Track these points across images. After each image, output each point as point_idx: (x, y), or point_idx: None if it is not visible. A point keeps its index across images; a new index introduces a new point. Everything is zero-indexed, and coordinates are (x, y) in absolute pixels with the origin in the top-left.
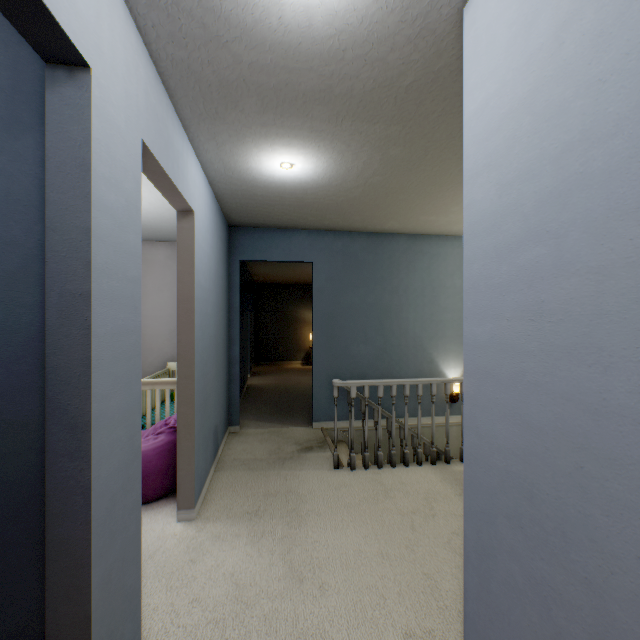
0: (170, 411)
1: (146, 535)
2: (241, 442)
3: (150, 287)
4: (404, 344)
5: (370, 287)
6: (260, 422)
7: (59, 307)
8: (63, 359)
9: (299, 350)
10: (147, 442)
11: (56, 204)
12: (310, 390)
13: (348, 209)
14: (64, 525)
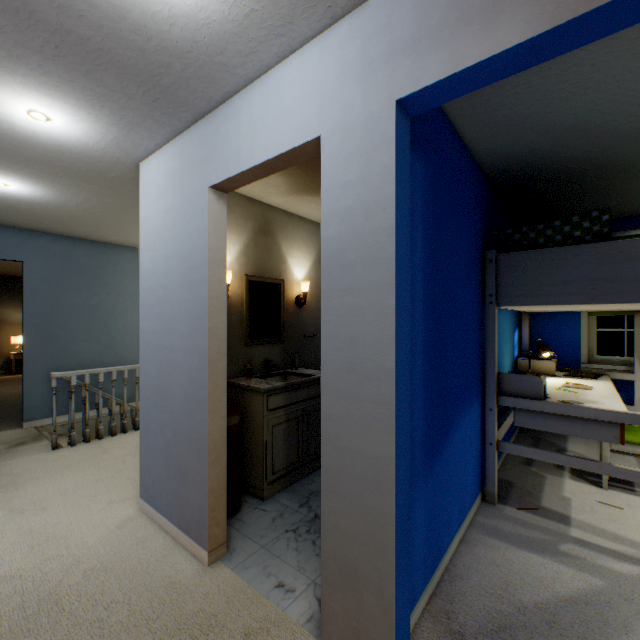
0: None
1: None
2: None
3: None
4: (130, 340)
5: (95, 290)
6: None
7: None
8: None
9: None
10: None
11: None
12: (17, 398)
13: (69, 222)
14: None
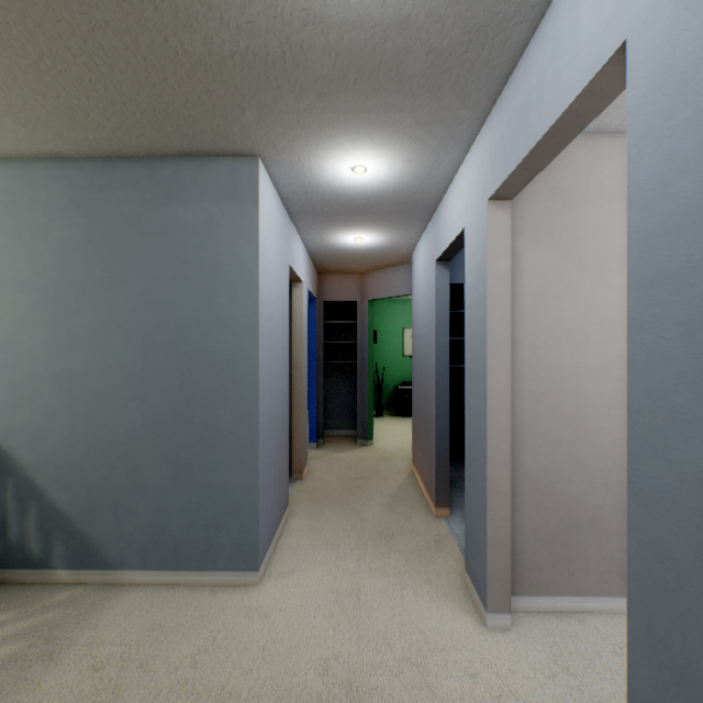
0: None
1: None
2: None
3: None
4: None
5: None
6: None
7: None
8: None
9: None
10: None
11: None
12: None
13: None
14: None
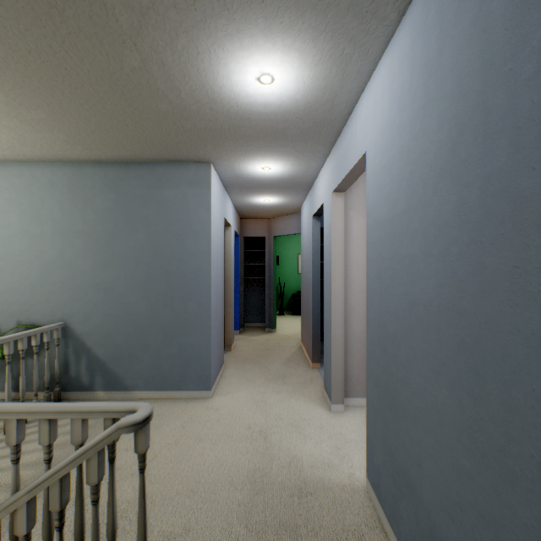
0: None
1: None
2: None
3: None
4: None
5: None
6: None
7: None
8: None
9: None
10: None
11: None
12: None
13: None
14: None
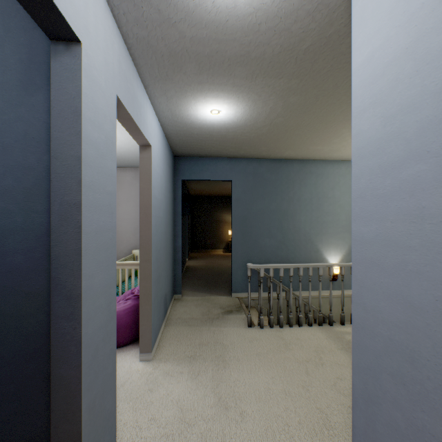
0: (134, 283)
1: (119, 370)
2: (182, 306)
3: (121, 199)
4: (297, 238)
5: (273, 198)
6: (195, 292)
7: (59, 212)
8: (62, 249)
9: (221, 242)
10: (119, 305)
11: (57, 140)
12: (229, 270)
13: (258, 142)
14: (63, 367)
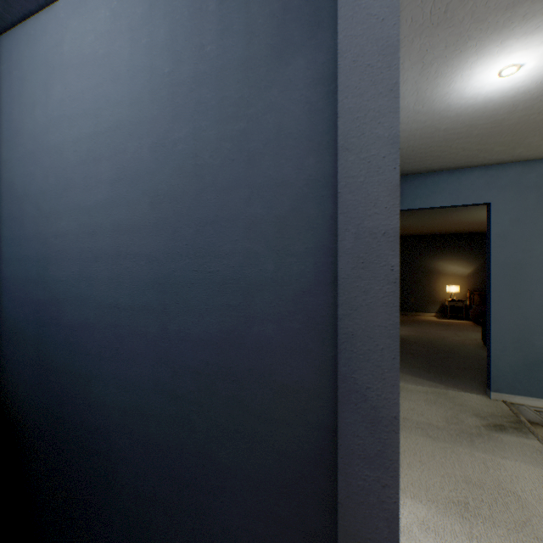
0: None
1: None
2: (404, 398)
3: None
4: None
5: None
6: (416, 378)
7: (353, 252)
8: (359, 324)
9: (432, 302)
10: None
11: (350, 113)
12: (461, 348)
13: None
14: None
